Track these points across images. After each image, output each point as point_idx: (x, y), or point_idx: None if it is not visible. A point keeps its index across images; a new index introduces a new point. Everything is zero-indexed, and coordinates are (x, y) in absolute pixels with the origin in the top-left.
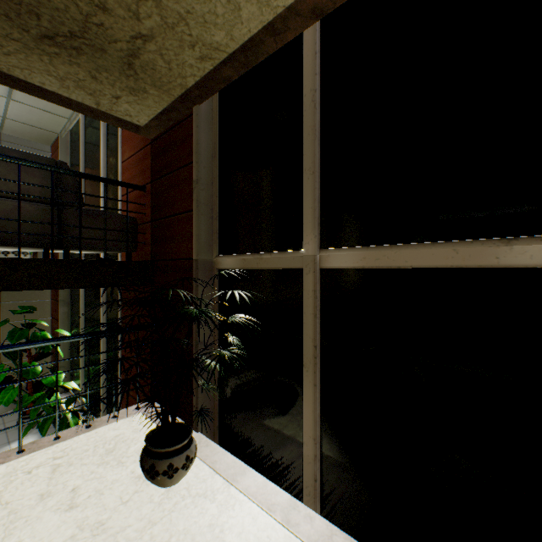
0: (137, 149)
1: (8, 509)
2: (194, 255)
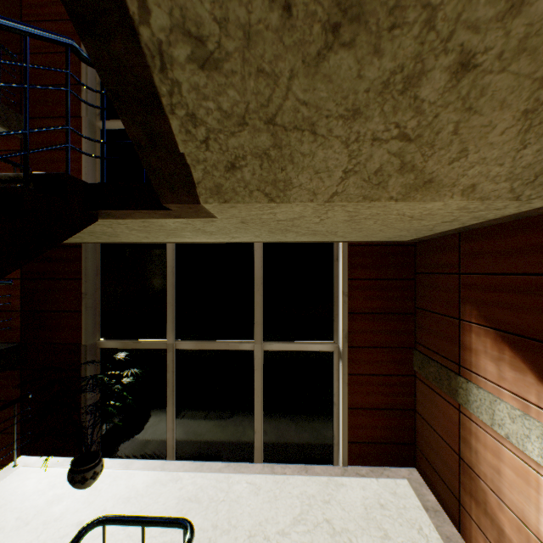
0: None
1: None
2: (83, 342)
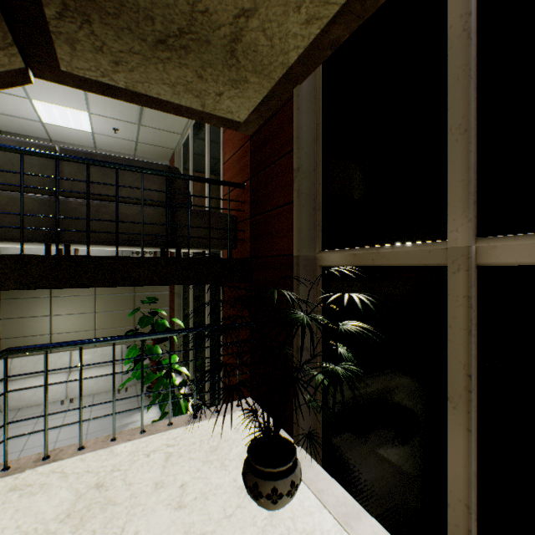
0: (237, 148)
1: (130, 491)
2: (294, 251)
